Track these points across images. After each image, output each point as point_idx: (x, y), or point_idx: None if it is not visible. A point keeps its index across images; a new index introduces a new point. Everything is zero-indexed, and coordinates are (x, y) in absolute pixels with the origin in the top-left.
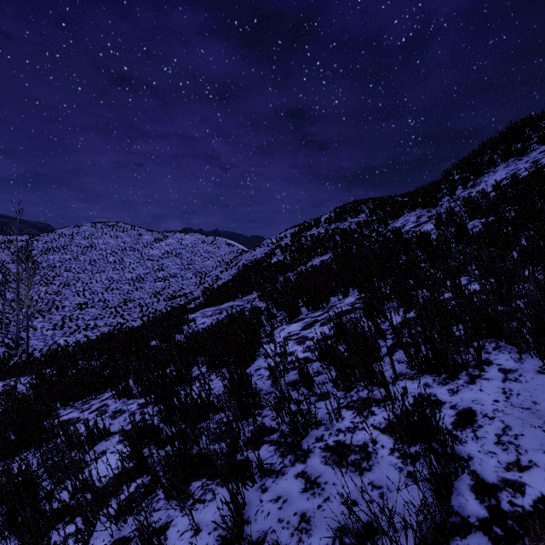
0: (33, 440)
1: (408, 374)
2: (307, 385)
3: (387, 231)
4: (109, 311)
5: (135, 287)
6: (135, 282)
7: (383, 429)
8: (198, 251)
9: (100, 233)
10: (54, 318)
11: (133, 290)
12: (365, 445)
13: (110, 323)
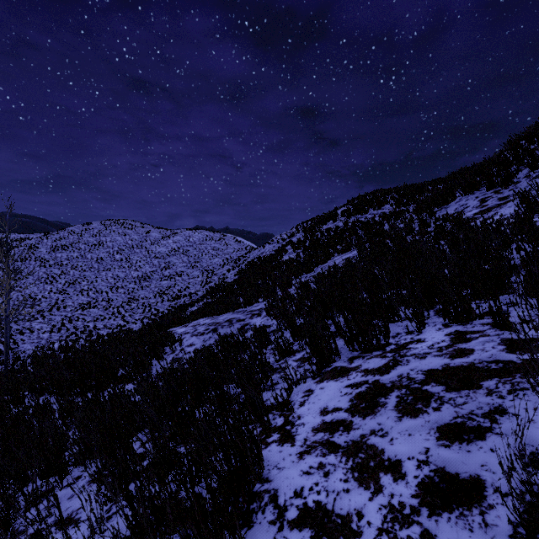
0: None
1: None
2: None
3: (435, 220)
4: (111, 311)
5: (141, 286)
6: (141, 280)
7: None
8: (206, 248)
9: (109, 231)
10: (54, 319)
11: (138, 289)
12: None
13: (110, 325)
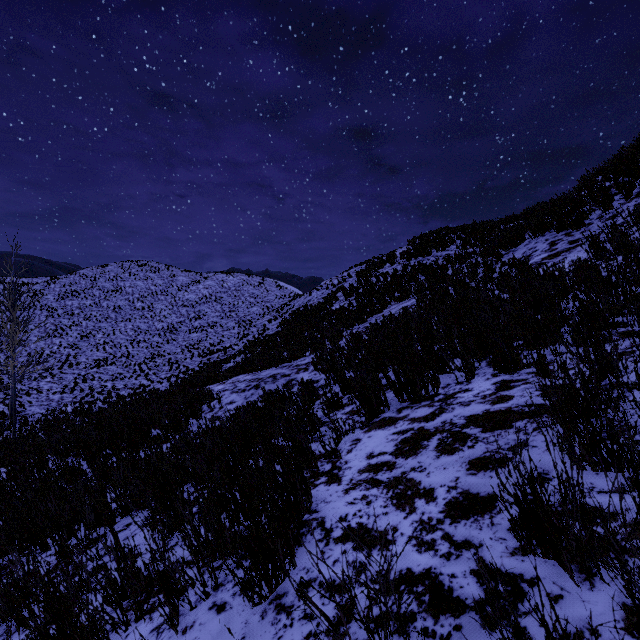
0: None
1: None
2: None
3: (501, 264)
4: (132, 369)
5: (166, 339)
6: (167, 333)
7: None
8: (243, 295)
9: (128, 274)
10: (65, 378)
11: (163, 343)
12: None
13: (131, 384)
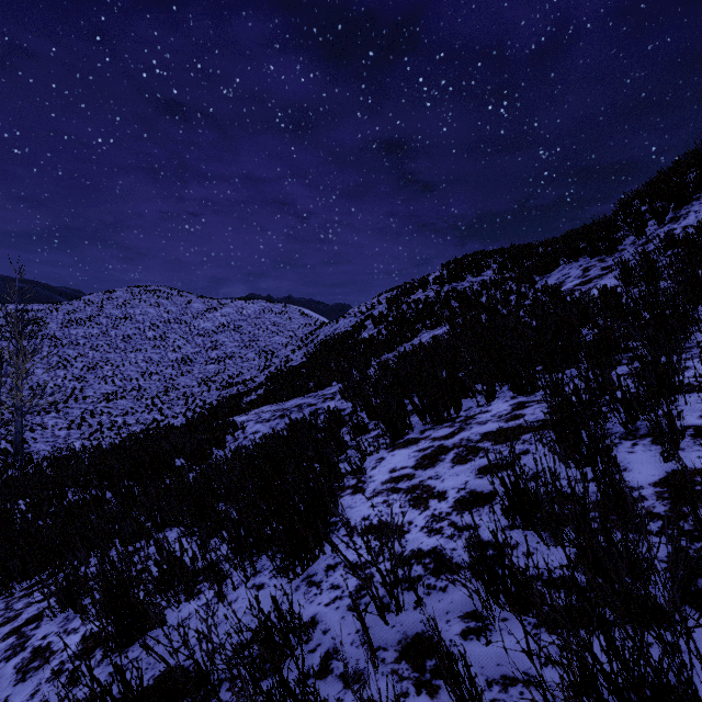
0: None
1: None
2: None
3: (534, 291)
4: (144, 403)
5: (181, 371)
6: (181, 364)
7: None
8: (264, 324)
9: (138, 301)
10: (72, 413)
11: (177, 375)
12: None
13: (143, 420)
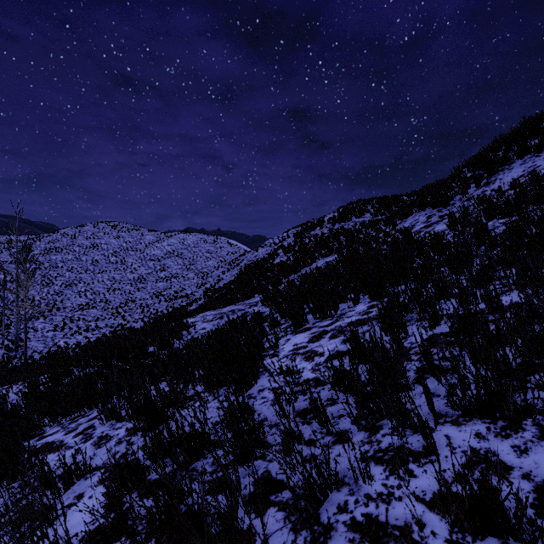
0: (6, 473)
1: (450, 415)
2: (321, 420)
3: (395, 231)
4: (110, 312)
5: (137, 287)
6: (137, 282)
7: (430, 503)
8: (200, 251)
9: (103, 233)
10: (55, 319)
11: (134, 291)
12: (408, 528)
13: (111, 324)
